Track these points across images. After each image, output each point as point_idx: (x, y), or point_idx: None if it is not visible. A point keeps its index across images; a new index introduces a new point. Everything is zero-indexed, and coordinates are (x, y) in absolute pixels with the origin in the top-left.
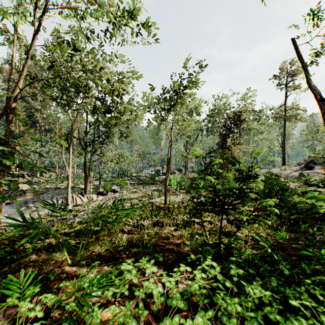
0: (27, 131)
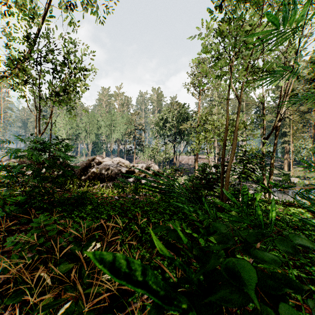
0: (299, 130)
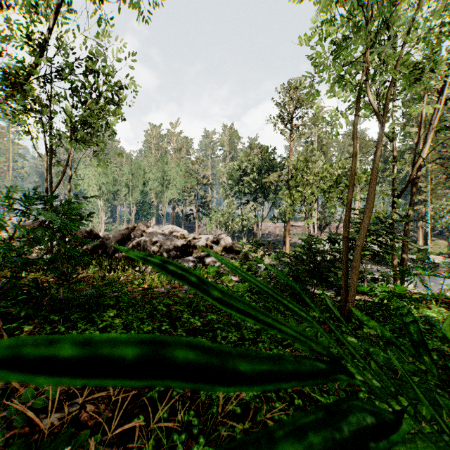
0: (440, 184)
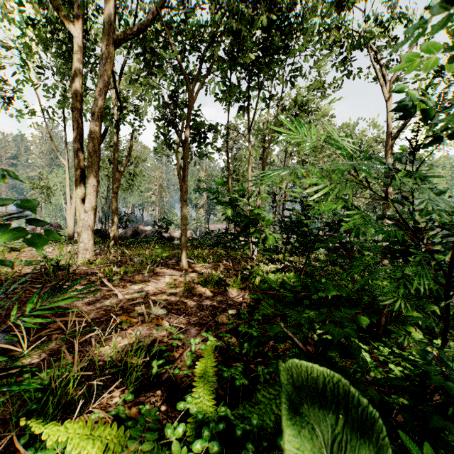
0: None
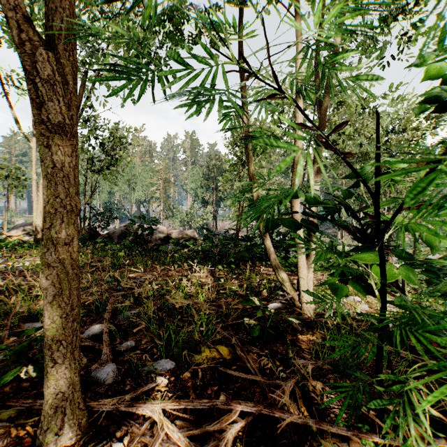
0: None
